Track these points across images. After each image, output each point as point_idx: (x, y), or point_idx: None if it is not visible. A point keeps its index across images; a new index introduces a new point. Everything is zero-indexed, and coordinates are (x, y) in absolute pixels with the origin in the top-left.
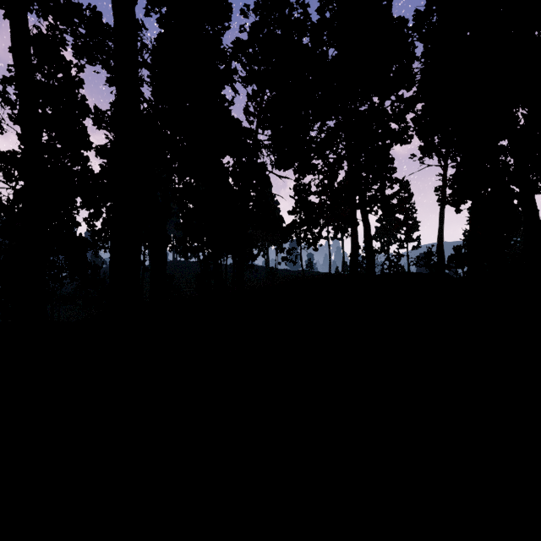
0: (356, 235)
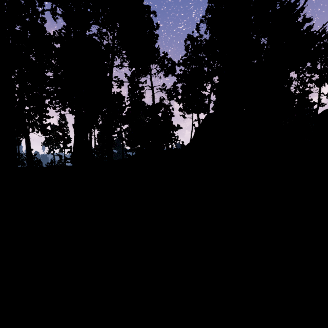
0: (15, 146)
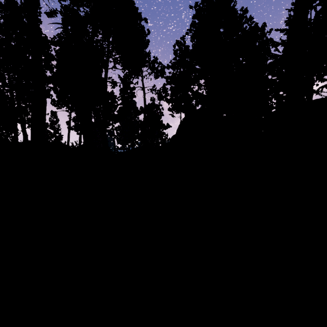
0: (17, 140)
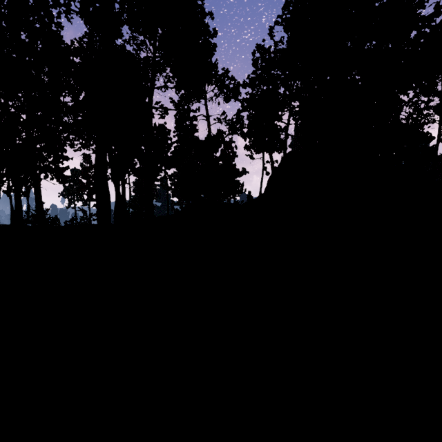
0: (19, 199)
